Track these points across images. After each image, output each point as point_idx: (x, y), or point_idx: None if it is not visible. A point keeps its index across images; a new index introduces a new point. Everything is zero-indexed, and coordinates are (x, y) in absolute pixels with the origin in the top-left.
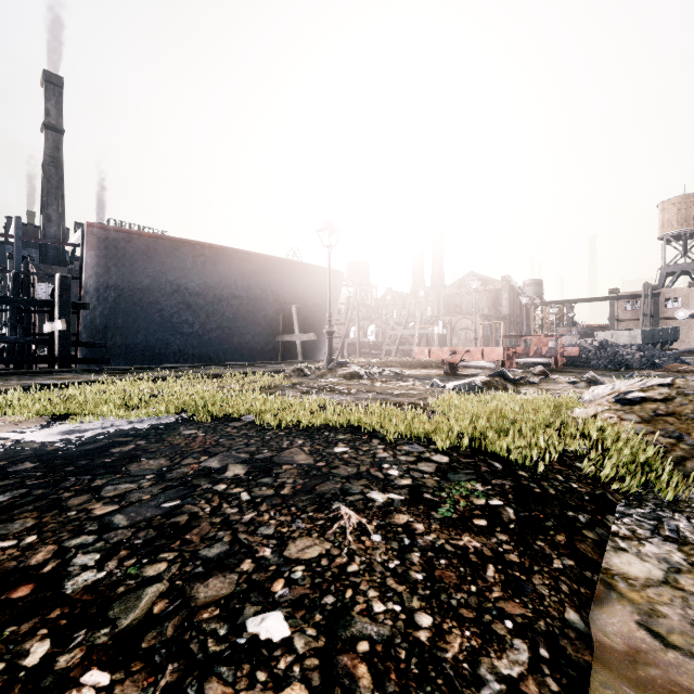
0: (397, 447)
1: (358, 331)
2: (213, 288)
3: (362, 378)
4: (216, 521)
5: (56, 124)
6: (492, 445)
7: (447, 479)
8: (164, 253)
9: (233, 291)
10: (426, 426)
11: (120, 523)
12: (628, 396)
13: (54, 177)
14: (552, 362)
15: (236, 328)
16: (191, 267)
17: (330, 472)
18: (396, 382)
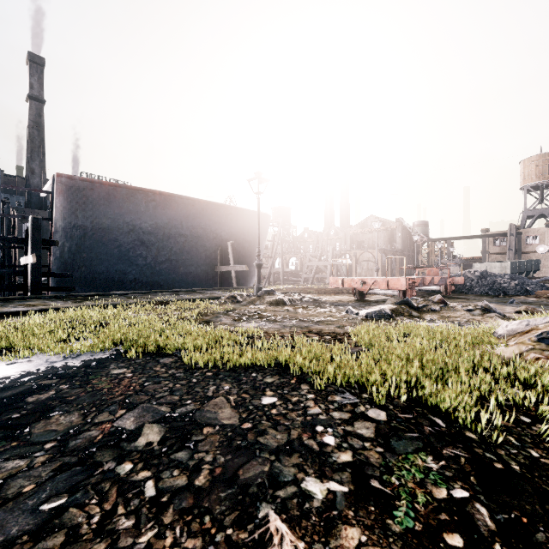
0: (328, 397)
1: (282, 262)
2: (162, 228)
3: (286, 305)
4: None
5: (39, 95)
6: (429, 395)
7: (392, 451)
8: (121, 198)
9: (179, 230)
10: (356, 371)
11: None
12: None
13: (37, 138)
14: (442, 289)
15: (182, 260)
16: (144, 210)
17: (256, 441)
18: (315, 308)
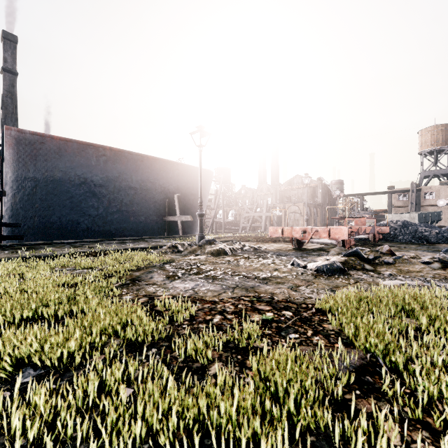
0: None
1: (223, 213)
2: (113, 181)
3: (227, 255)
4: None
5: (12, 68)
6: None
7: None
8: (72, 153)
9: (129, 183)
10: None
11: None
12: None
13: (10, 105)
14: (371, 238)
15: (132, 211)
16: (95, 164)
17: None
18: (257, 259)
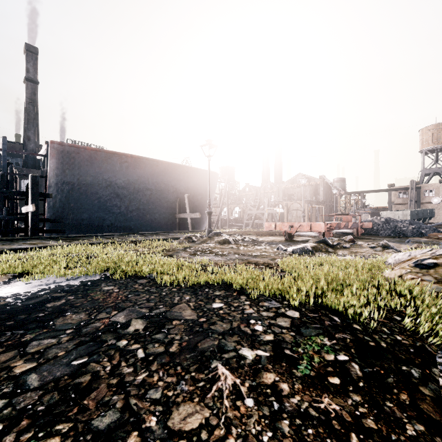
0: (259, 303)
1: (227, 211)
2: (133, 184)
3: (231, 244)
4: (113, 382)
5: (33, 78)
6: (331, 302)
7: (300, 334)
8: (101, 160)
9: (146, 185)
10: (280, 286)
11: (32, 384)
12: (424, 262)
13: (32, 112)
14: (355, 232)
15: (149, 209)
16: (119, 170)
17: (209, 328)
18: (253, 246)
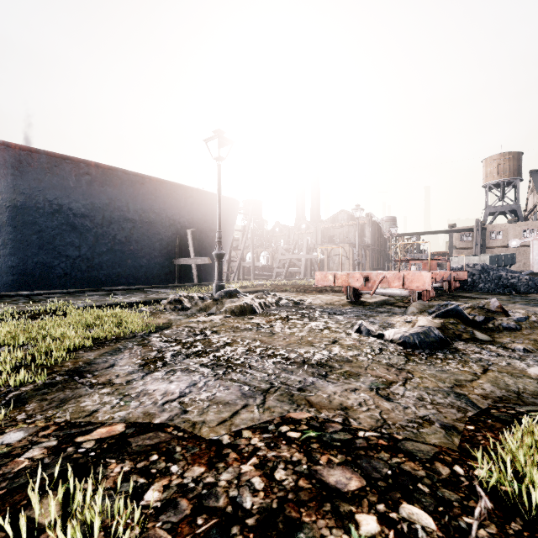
0: None
1: (252, 255)
2: (101, 210)
3: (256, 313)
4: None
5: None
6: None
7: None
8: (40, 168)
9: (125, 213)
10: None
11: None
12: None
13: None
14: (445, 286)
15: (130, 251)
16: (74, 186)
17: None
18: (301, 320)
